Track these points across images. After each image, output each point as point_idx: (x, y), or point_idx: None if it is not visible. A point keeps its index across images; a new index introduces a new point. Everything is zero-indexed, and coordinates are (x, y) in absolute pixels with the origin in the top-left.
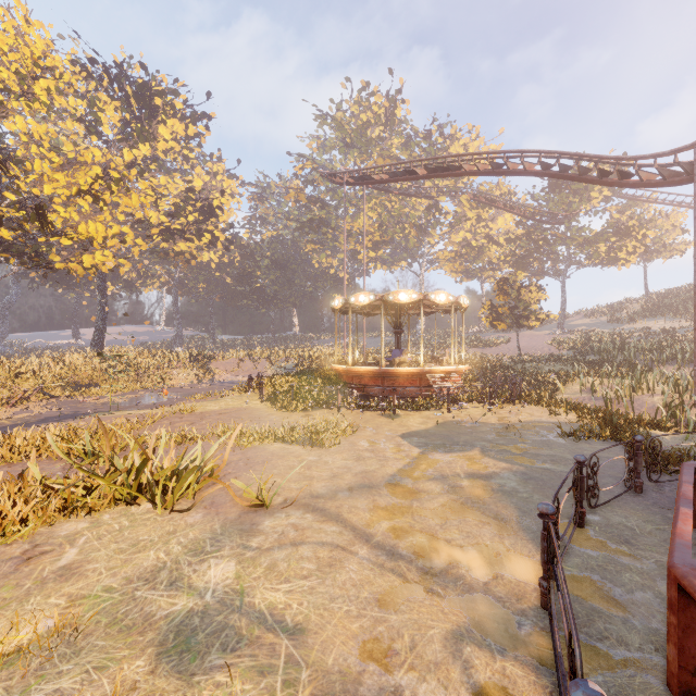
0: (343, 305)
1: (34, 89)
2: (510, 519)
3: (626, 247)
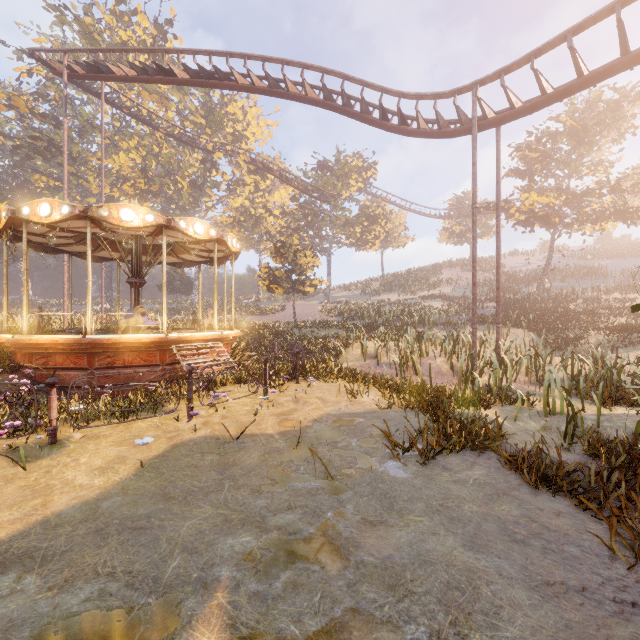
0: (8, 221)
1: None
2: None
3: (375, 231)
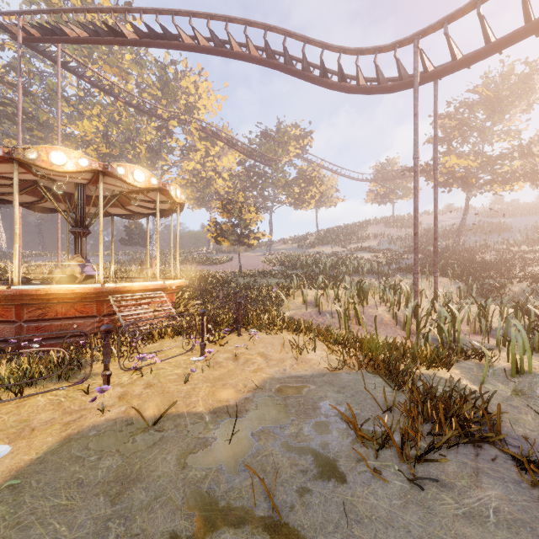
0: None
1: None
2: None
3: (311, 191)
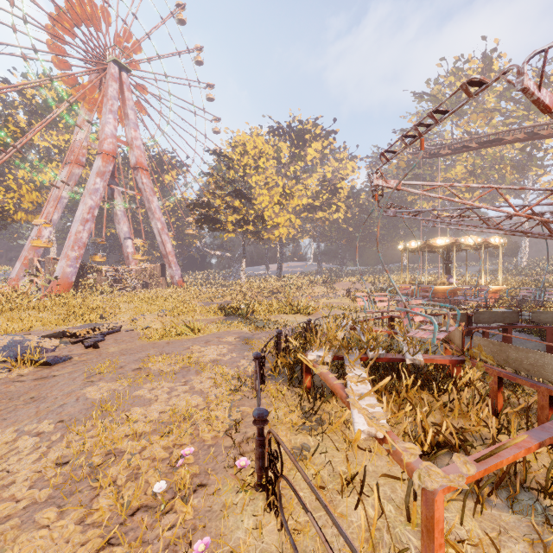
0: (403, 248)
1: (258, 163)
2: None
3: None
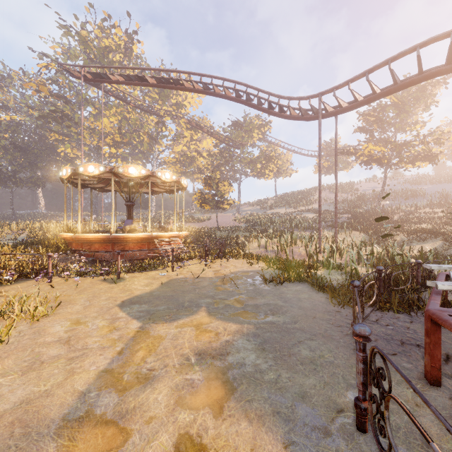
0: (71, 174)
1: None
2: (279, 451)
3: (270, 167)
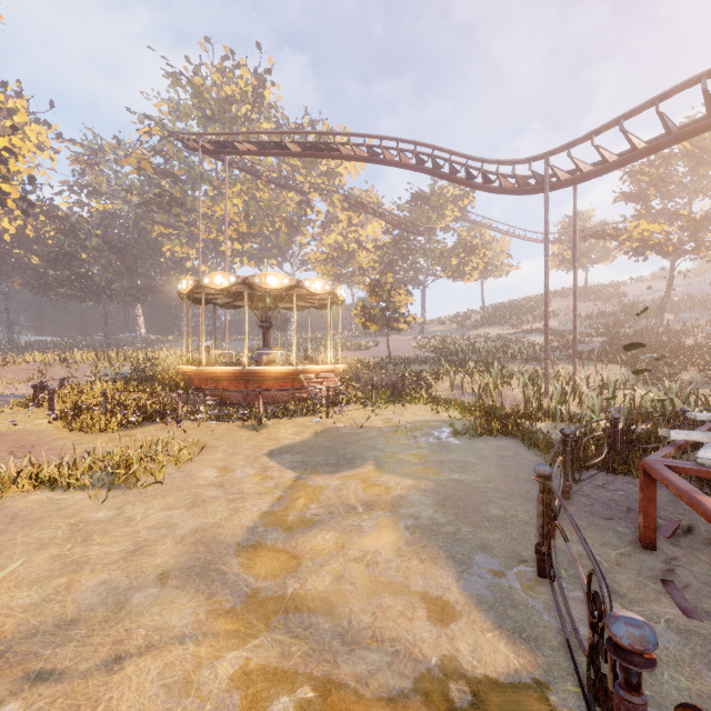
0: (193, 287)
1: None
2: (449, 583)
3: (472, 262)
